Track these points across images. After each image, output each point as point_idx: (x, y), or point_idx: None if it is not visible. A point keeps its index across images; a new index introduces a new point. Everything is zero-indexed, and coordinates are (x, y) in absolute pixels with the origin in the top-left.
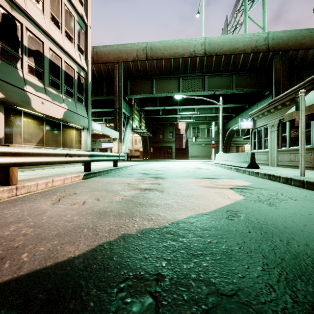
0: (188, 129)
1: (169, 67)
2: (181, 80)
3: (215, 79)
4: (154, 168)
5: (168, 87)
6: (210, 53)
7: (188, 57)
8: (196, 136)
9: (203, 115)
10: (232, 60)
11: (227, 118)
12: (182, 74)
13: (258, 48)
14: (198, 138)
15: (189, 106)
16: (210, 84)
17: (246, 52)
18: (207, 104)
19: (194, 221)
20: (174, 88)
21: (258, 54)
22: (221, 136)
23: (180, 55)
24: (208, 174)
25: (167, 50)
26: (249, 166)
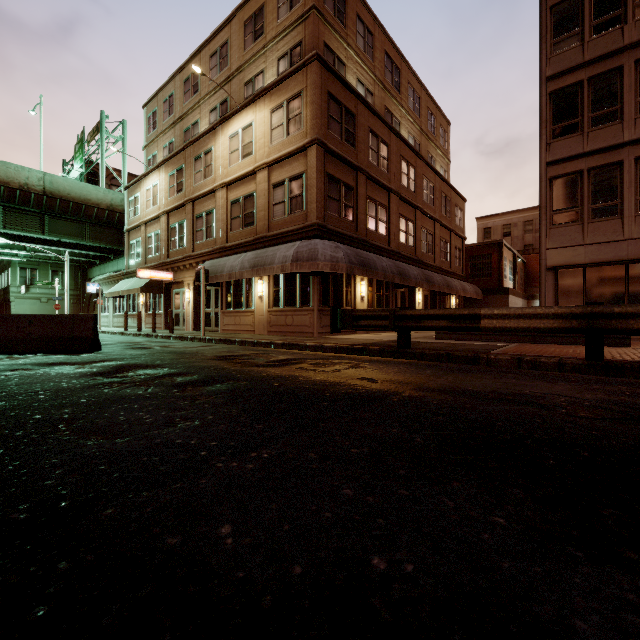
0: (11, 269)
1: None
2: (3, 211)
3: (61, 223)
4: None
5: None
6: (53, 195)
7: (16, 188)
8: (29, 284)
9: (45, 254)
10: (84, 209)
11: (91, 262)
12: (4, 203)
13: (114, 207)
14: (35, 288)
15: (16, 242)
16: (54, 227)
17: (101, 207)
18: (50, 245)
19: None
20: None
21: (115, 213)
22: (67, 297)
23: (2, 182)
24: None
25: None
26: None
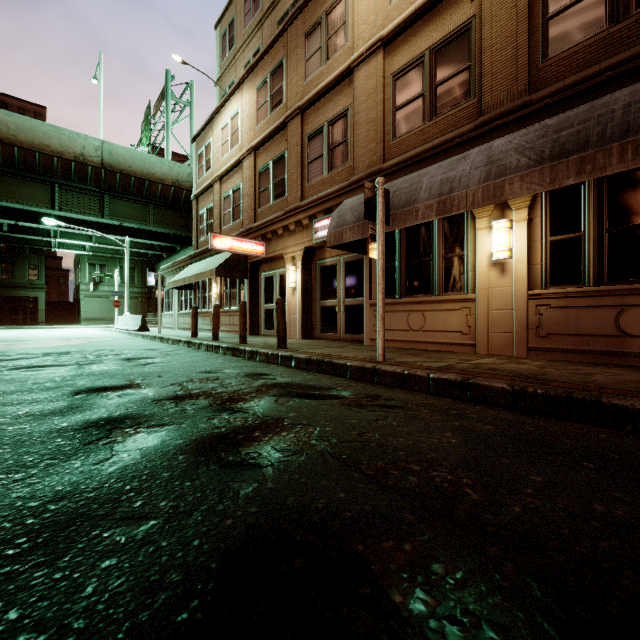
0: (80, 265)
1: (29, 162)
2: (58, 190)
3: (122, 204)
4: (3, 336)
5: (27, 193)
6: (112, 168)
7: (71, 160)
8: (98, 281)
9: (111, 247)
10: (147, 186)
11: (158, 256)
12: (59, 180)
13: (181, 183)
14: (103, 285)
15: (78, 231)
16: (115, 209)
17: (166, 183)
18: (114, 234)
19: (48, 346)
20: (42, 199)
21: (181, 190)
22: (127, 291)
23: (54, 152)
24: (85, 337)
25: (25, 134)
26: (140, 329)
